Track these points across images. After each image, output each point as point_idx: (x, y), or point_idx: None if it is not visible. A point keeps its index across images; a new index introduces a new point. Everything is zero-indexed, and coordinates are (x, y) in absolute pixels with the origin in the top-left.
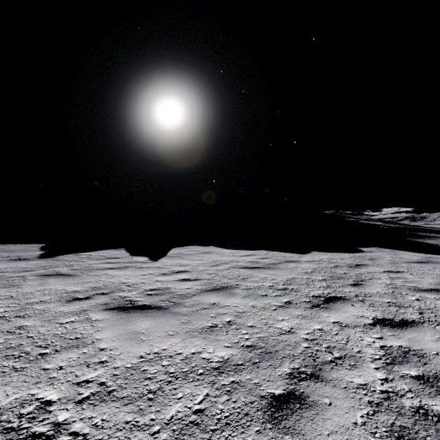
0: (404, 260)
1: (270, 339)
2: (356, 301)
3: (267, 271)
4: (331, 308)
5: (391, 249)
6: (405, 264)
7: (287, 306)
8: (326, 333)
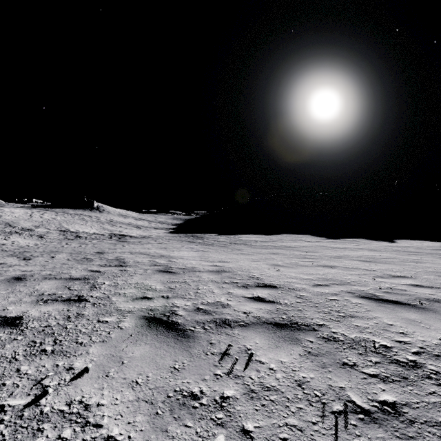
0: None
1: None
2: None
3: None
4: None
5: None
6: None
7: None
8: None
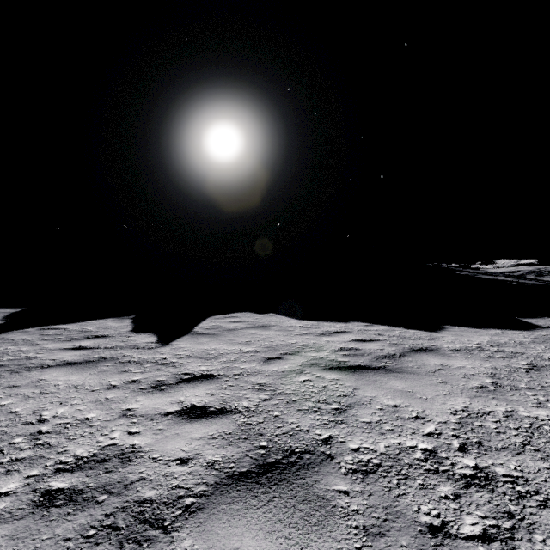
0: None
1: None
2: None
3: (387, 380)
4: None
5: None
6: None
7: None
8: None
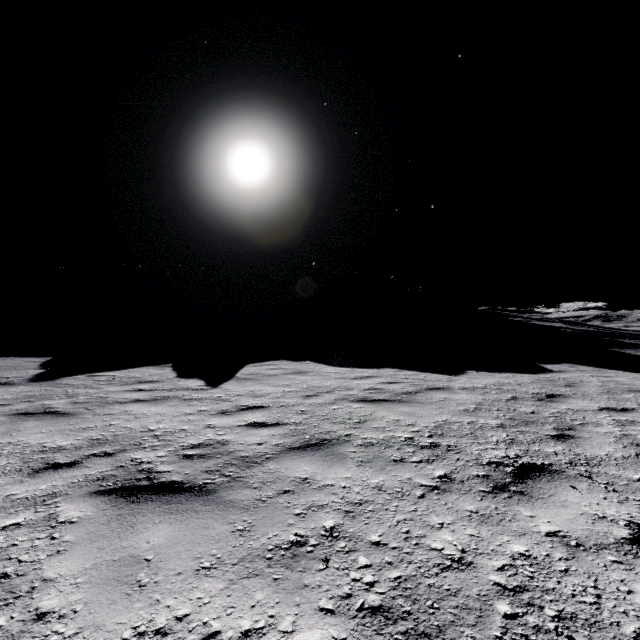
0: (625, 388)
1: (421, 585)
2: (576, 476)
3: (398, 407)
4: (533, 494)
5: (593, 366)
6: (629, 394)
7: (444, 487)
8: (543, 567)
